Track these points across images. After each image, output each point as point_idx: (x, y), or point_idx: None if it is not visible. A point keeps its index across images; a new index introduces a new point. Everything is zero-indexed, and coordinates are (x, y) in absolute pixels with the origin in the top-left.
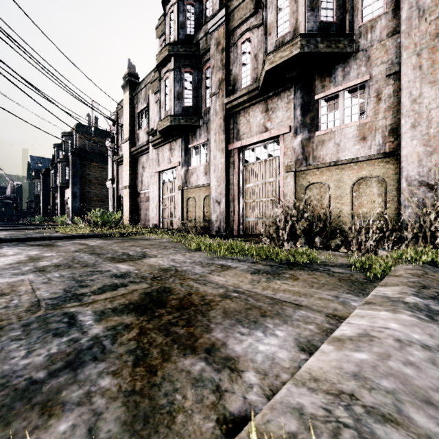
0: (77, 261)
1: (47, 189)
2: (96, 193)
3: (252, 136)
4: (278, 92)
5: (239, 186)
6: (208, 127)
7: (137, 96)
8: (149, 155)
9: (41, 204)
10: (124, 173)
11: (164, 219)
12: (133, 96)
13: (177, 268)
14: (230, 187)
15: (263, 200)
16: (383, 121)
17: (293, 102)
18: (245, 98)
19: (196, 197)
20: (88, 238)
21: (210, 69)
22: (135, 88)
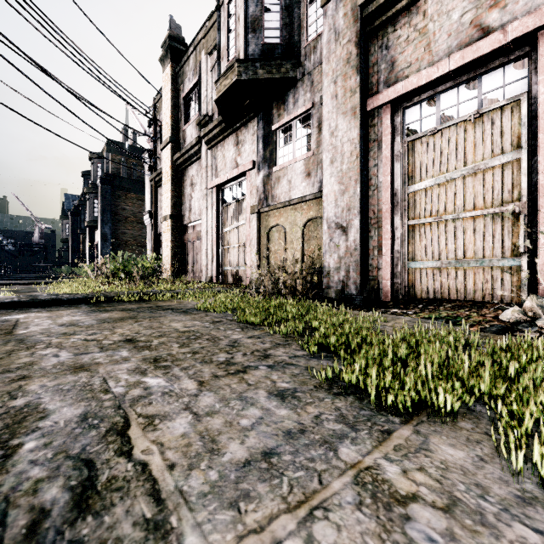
0: None
1: (77, 232)
2: (134, 234)
3: (436, 62)
4: None
5: (393, 189)
6: (313, 79)
7: (183, 70)
8: (201, 161)
9: (69, 252)
10: (163, 196)
11: (226, 267)
12: (176, 72)
13: None
14: (370, 194)
15: (468, 216)
16: None
17: None
18: None
19: (286, 224)
20: (69, 304)
21: None
22: (180, 60)
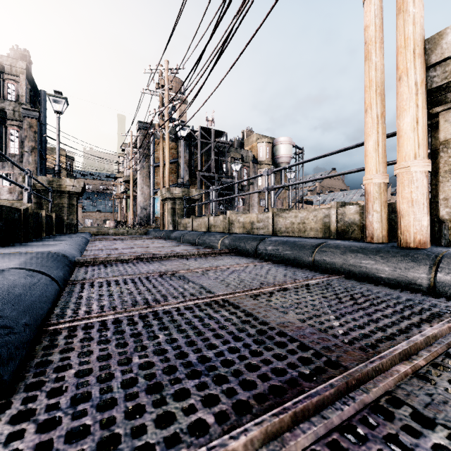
0: None
1: None
2: None
3: None
4: None
5: None
6: None
7: None
8: None
9: None
10: None
11: None
12: None
13: None
14: None
15: None
16: (18, 189)
17: None
18: None
19: None
20: None
21: None
22: None
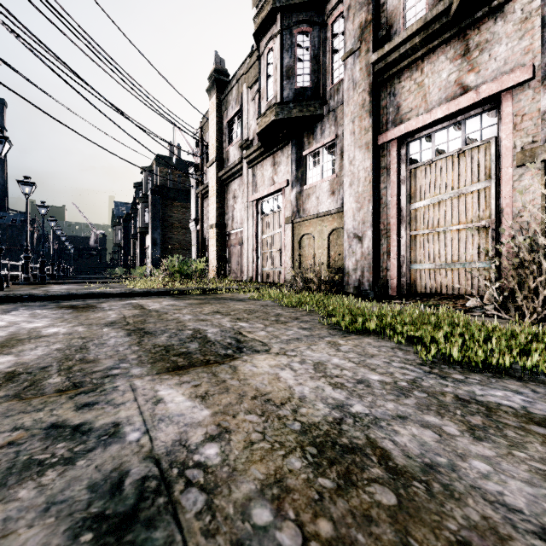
0: (76, 359)
1: (128, 237)
2: (179, 239)
3: (430, 109)
4: (500, 3)
5: (399, 207)
6: (336, 115)
7: (226, 99)
8: (243, 178)
9: (122, 255)
10: (210, 207)
11: (264, 268)
12: (221, 100)
13: (373, 437)
14: (381, 210)
15: (454, 229)
16: None
17: (540, 14)
18: (417, 40)
19: (315, 232)
20: (155, 296)
21: (343, 14)
22: (224, 90)
